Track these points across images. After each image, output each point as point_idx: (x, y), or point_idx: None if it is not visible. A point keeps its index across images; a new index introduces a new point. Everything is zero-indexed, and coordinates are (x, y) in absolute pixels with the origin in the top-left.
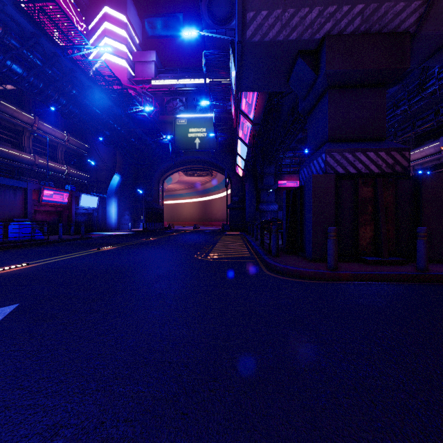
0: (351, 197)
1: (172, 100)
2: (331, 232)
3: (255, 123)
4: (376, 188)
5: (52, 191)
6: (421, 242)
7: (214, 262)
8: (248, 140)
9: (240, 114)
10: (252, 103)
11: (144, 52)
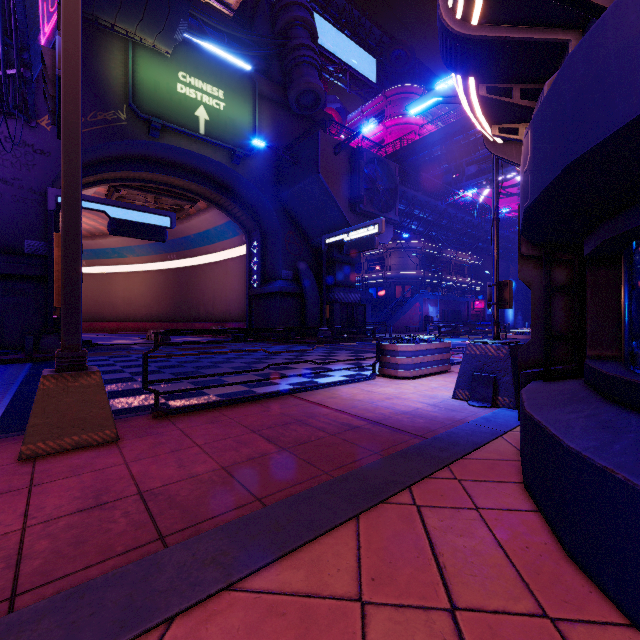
0: None
1: None
2: None
3: None
4: None
5: (478, 302)
6: None
7: None
8: None
9: None
10: None
11: None
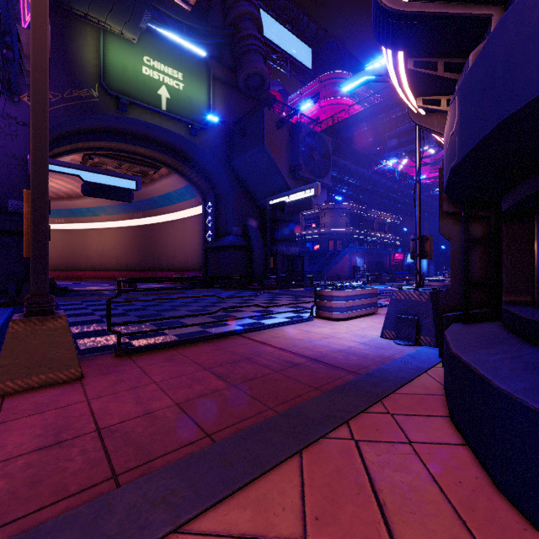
0: None
1: None
2: None
3: None
4: None
5: (397, 254)
6: None
7: None
8: None
9: None
10: None
11: None
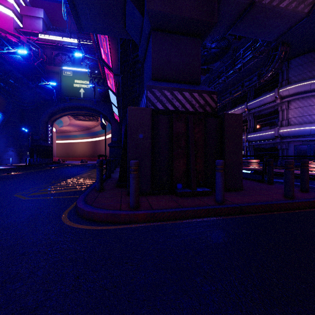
0: (168, 132)
1: (60, 54)
2: (132, 166)
3: (115, 73)
4: (188, 124)
5: None
6: (219, 175)
7: (22, 202)
8: (115, 90)
9: (103, 65)
10: (108, 53)
11: (32, 8)
